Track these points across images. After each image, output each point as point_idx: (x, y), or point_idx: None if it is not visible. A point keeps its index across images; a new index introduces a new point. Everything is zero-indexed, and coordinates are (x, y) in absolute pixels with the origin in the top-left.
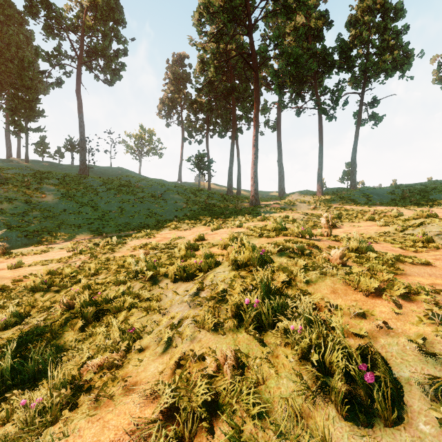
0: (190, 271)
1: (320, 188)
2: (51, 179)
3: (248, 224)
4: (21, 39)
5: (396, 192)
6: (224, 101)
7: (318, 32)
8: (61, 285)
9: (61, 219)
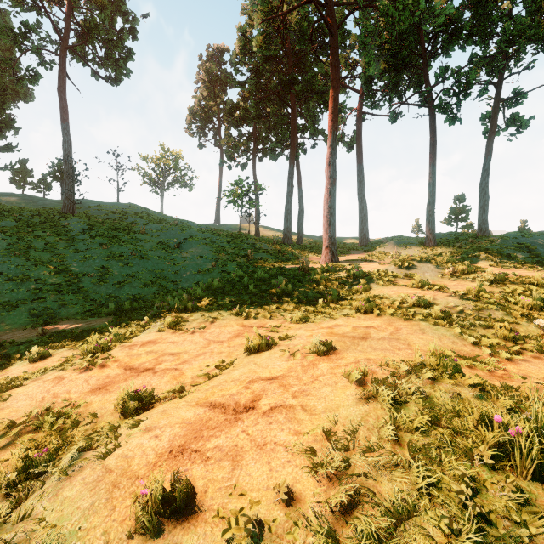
0: None
1: (430, 234)
2: (4, 219)
3: (339, 330)
4: None
5: None
6: (279, 102)
7: None
8: None
9: None
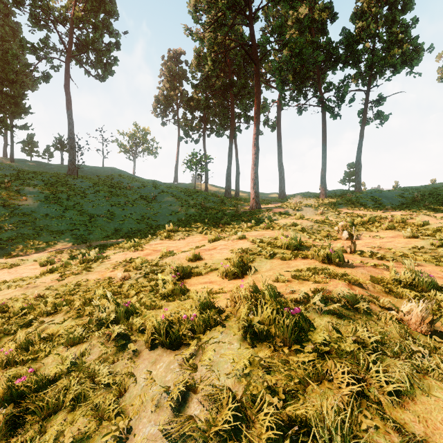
0: (175, 334)
1: (323, 191)
2: (35, 180)
3: (251, 234)
4: (7, 31)
5: (406, 195)
6: (222, 98)
7: (322, 24)
8: (2, 330)
9: (41, 225)
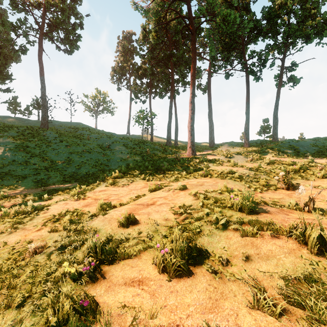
0: None
1: (247, 140)
2: (10, 131)
3: (191, 183)
4: None
5: (318, 144)
6: (164, 66)
7: (246, 4)
8: None
9: (7, 170)
